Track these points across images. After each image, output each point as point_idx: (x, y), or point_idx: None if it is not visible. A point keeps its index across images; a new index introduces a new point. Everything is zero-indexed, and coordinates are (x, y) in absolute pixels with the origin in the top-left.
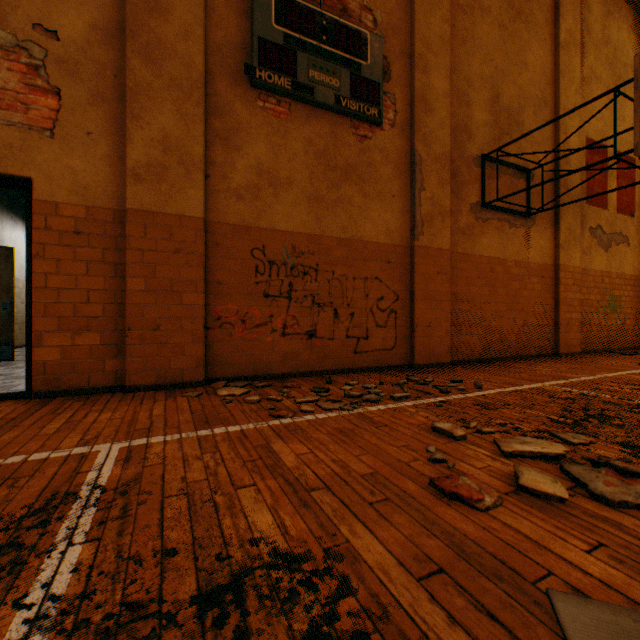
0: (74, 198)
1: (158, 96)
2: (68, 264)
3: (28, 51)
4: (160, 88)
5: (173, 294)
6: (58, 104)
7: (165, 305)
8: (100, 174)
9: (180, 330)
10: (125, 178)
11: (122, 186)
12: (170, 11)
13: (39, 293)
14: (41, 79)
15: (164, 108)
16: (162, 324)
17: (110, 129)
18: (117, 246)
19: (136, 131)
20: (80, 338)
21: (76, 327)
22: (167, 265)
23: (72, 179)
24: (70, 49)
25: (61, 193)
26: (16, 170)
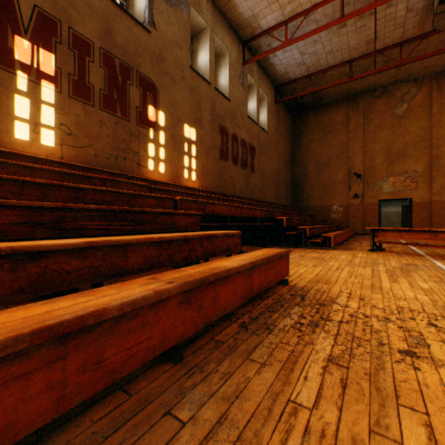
0: (419, 200)
1: (438, 176)
2: (418, 212)
3: (411, 176)
4: (439, 175)
5: (442, 217)
6: (416, 184)
7: (440, 219)
8: (424, 195)
9: (444, 225)
10: (430, 194)
11: (429, 196)
12: (442, 158)
13: (413, 218)
14: (413, 180)
15: (440, 179)
16: (439, 223)
17: (427, 185)
18: (428, 208)
19: (433, 185)
20: (420, 226)
21: (419, 224)
22: (441, 211)
23: (419, 197)
24: (418, 173)
25: (417, 200)
26: (409, 197)
